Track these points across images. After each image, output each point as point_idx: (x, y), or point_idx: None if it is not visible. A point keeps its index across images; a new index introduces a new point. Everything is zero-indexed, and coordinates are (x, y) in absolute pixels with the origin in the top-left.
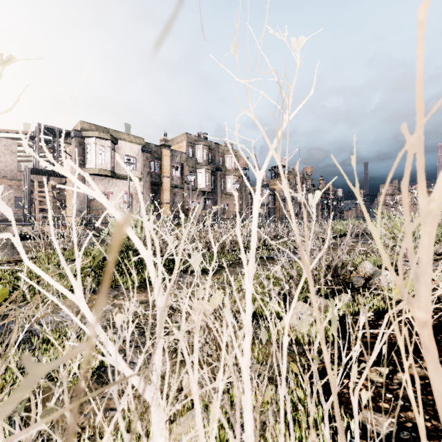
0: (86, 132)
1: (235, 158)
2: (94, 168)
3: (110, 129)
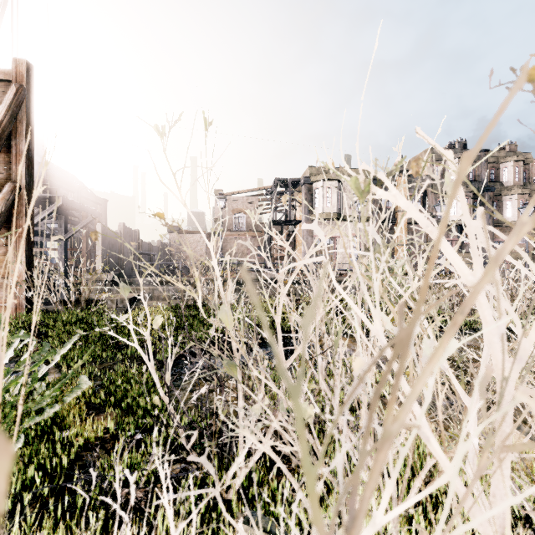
0: (314, 177)
1: (522, 166)
2: (322, 212)
3: (336, 168)
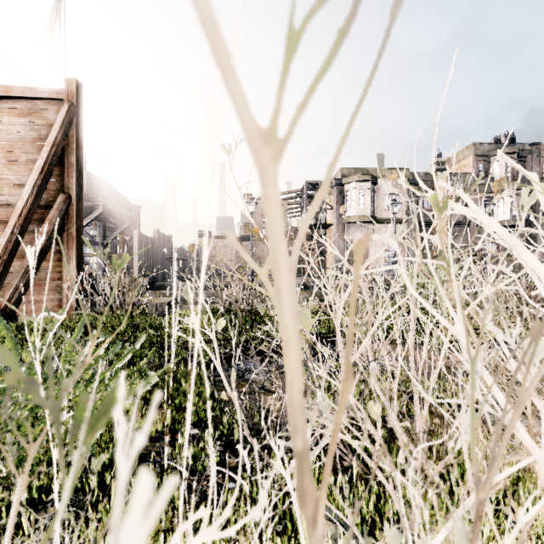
0: (346, 179)
1: None
2: (354, 215)
3: (369, 168)
